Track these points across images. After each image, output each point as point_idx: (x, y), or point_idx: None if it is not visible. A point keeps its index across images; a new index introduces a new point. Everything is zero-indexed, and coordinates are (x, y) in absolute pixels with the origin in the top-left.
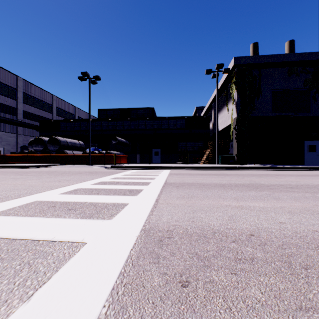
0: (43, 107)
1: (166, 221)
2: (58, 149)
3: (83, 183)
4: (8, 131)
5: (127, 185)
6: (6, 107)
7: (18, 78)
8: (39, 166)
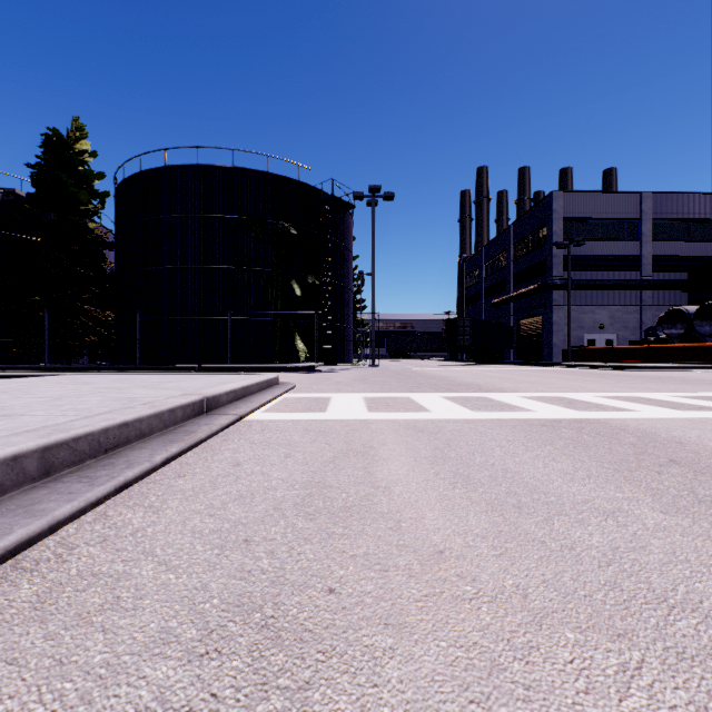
0: (700, 235)
1: (625, 422)
2: None
3: (659, 393)
4: (623, 304)
5: None
6: (620, 261)
7: (642, 196)
8: (660, 367)
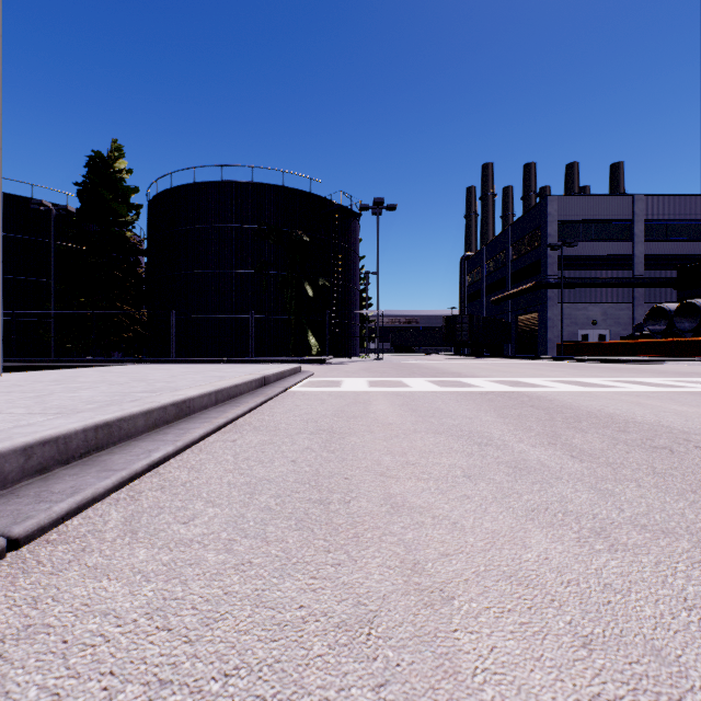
0: (691, 235)
1: (537, 392)
2: (696, 326)
3: (597, 378)
4: (615, 301)
5: (638, 385)
6: (612, 260)
7: (634, 199)
8: (636, 360)
